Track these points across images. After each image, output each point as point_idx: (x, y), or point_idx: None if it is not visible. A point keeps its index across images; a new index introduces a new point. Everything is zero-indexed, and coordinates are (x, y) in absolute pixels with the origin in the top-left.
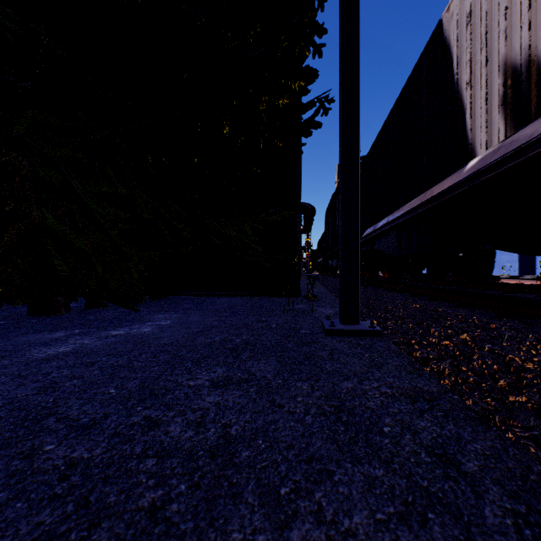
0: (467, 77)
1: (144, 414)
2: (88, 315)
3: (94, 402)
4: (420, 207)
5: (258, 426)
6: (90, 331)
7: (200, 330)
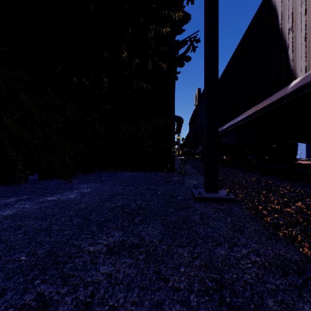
0: (289, 25)
1: (39, 291)
2: (38, 185)
3: (0, 273)
4: (254, 114)
5: (144, 310)
6: (34, 197)
7: (109, 196)
